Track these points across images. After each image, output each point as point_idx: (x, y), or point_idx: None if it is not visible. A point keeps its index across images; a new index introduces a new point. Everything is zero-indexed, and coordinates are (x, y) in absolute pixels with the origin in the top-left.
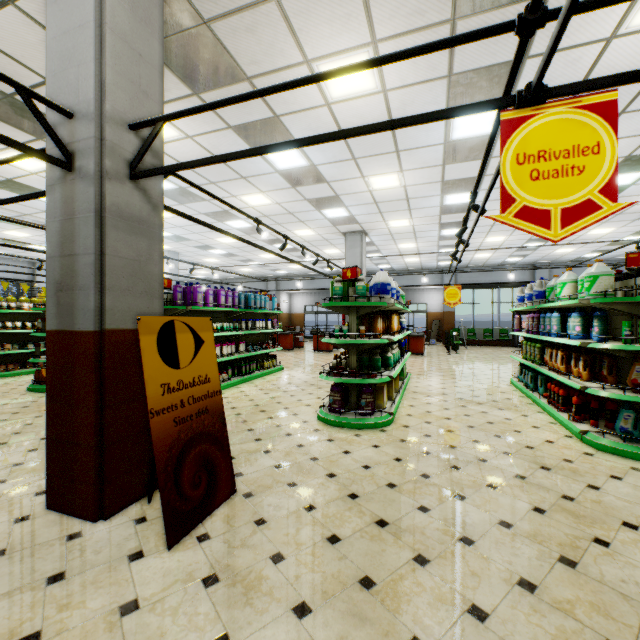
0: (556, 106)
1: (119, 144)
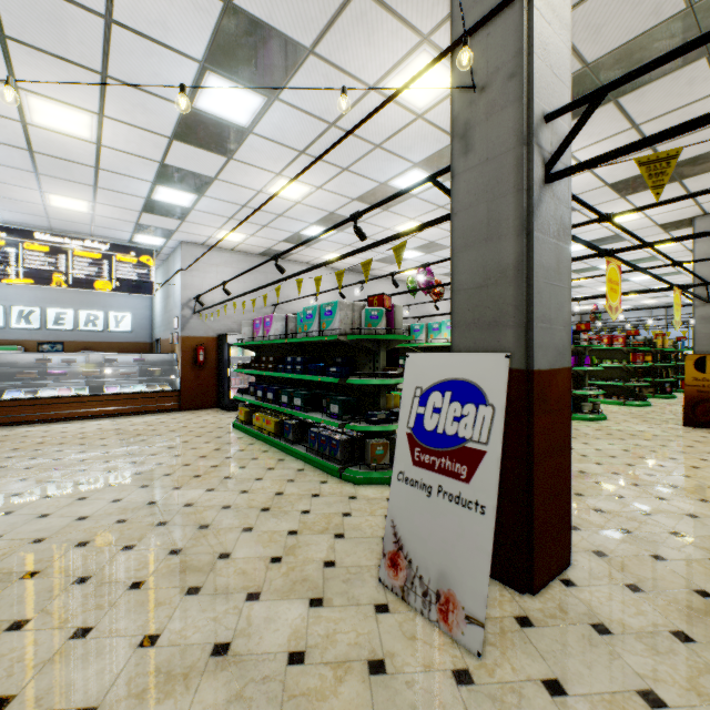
0: (677, 290)
1: (701, 293)
